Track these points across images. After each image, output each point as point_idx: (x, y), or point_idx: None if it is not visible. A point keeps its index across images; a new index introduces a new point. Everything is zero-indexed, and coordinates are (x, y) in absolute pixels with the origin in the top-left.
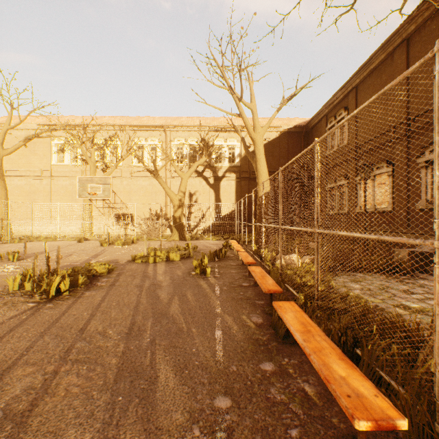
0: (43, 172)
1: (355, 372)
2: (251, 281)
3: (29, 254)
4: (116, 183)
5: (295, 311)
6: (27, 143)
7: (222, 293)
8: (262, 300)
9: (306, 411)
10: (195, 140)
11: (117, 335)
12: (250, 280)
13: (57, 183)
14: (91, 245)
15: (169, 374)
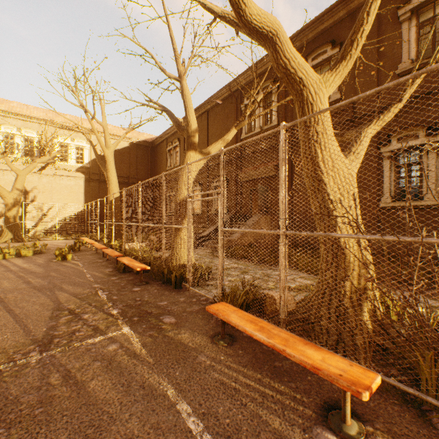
0: None
1: (142, 264)
2: (105, 259)
3: None
4: None
5: (128, 258)
6: None
7: (85, 265)
8: (112, 264)
9: (128, 281)
10: (33, 133)
11: (22, 285)
12: (104, 259)
13: None
14: None
15: (68, 286)
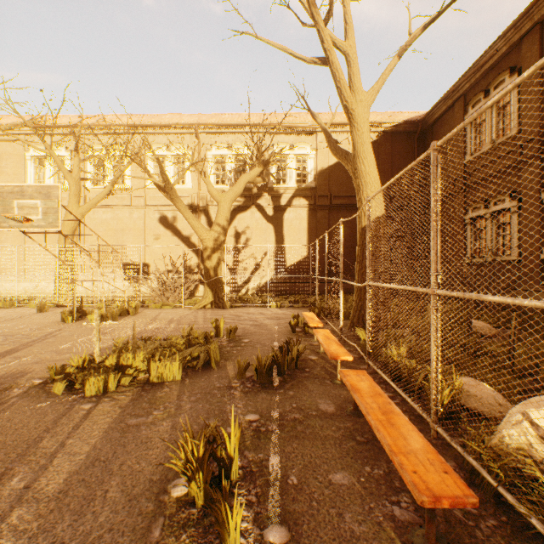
0: None
1: None
2: None
3: None
4: (123, 216)
5: None
6: None
7: None
8: None
9: None
10: (245, 148)
11: None
12: None
13: None
14: (51, 318)
15: None
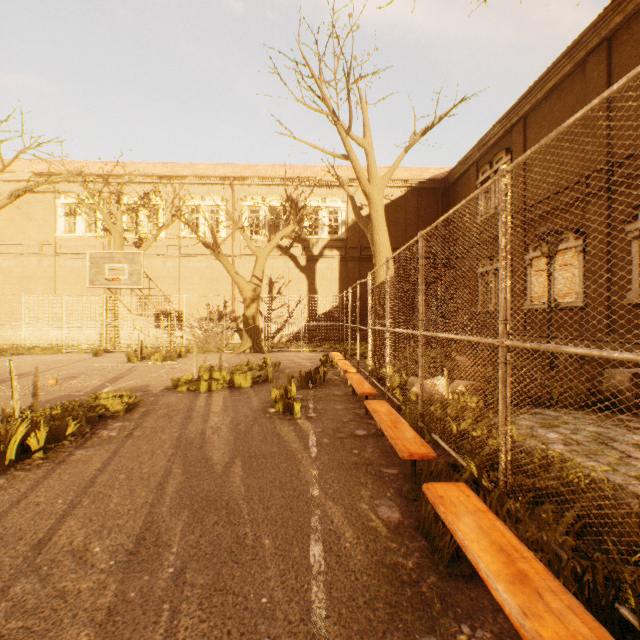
0: (43, 247)
1: None
2: (370, 426)
3: (7, 377)
4: (157, 264)
5: (477, 512)
6: (14, 200)
7: (321, 451)
8: (393, 465)
9: None
10: (278, 200)
11: (108, 559)
12: (369, 423)
13: (64, 264)
14: (113, 360)
15: None
